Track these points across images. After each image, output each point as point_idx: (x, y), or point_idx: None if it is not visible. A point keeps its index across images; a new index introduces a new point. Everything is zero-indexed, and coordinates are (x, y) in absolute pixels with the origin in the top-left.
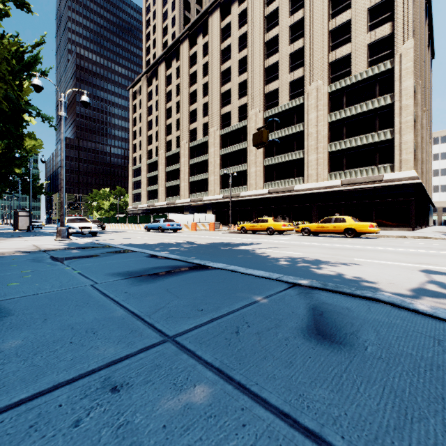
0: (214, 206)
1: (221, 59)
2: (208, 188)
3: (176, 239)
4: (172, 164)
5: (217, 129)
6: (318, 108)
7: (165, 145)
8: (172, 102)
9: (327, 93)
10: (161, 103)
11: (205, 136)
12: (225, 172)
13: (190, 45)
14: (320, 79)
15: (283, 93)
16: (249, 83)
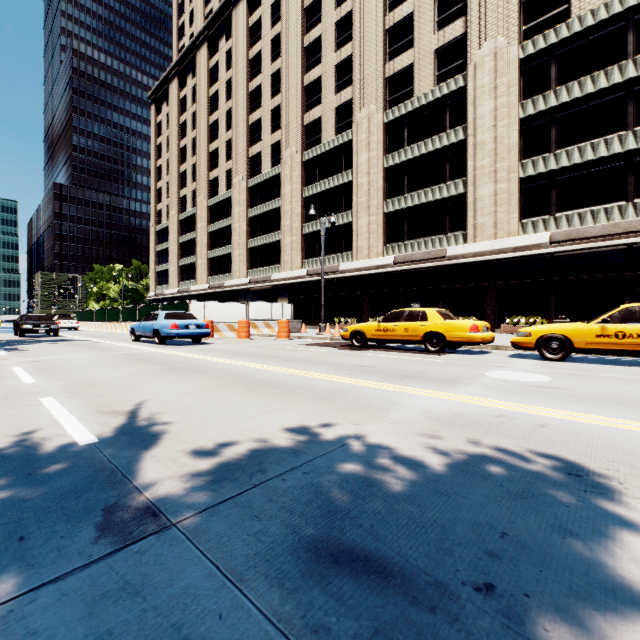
0: (291, 290)
1: (305, 25)
2: (281, 258)
3: (115, 390)
4: (219, 219)
5: (297, 151)
6: (498, 91)
7: (207, 187)
8: (219, 112)
9: (518, 59)
10: (200, 115)
11: (275, 166)
12: (312, 213)
13: (250, 9)
14: (503, 32)
15: (422, 73)
16: (357, 61)
